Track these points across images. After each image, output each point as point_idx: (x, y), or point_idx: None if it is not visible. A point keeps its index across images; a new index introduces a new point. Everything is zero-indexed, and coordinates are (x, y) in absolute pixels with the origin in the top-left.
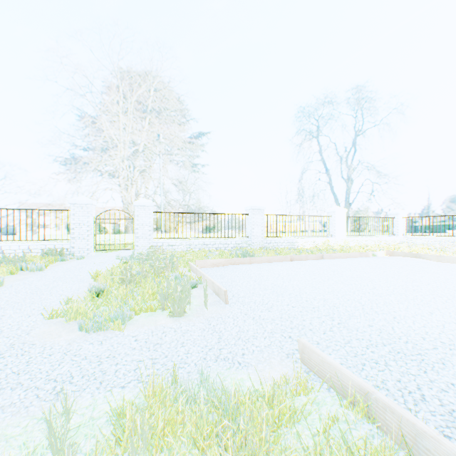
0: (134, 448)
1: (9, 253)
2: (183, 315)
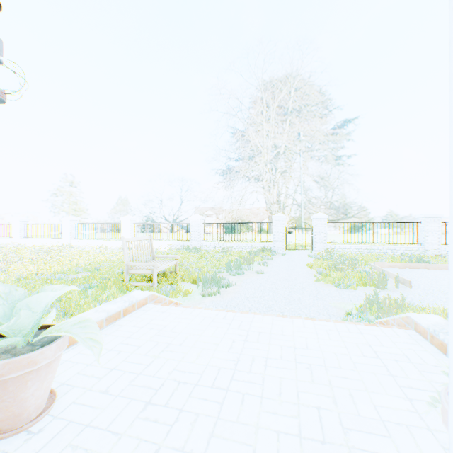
0: (397, 305)
1: (242, 248)
2: (383, 290)
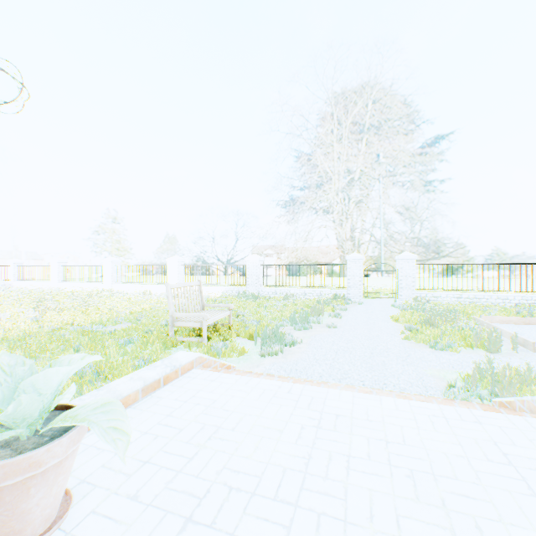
0: (520, 377)
1: (308, 295)
2: (496, 353)
